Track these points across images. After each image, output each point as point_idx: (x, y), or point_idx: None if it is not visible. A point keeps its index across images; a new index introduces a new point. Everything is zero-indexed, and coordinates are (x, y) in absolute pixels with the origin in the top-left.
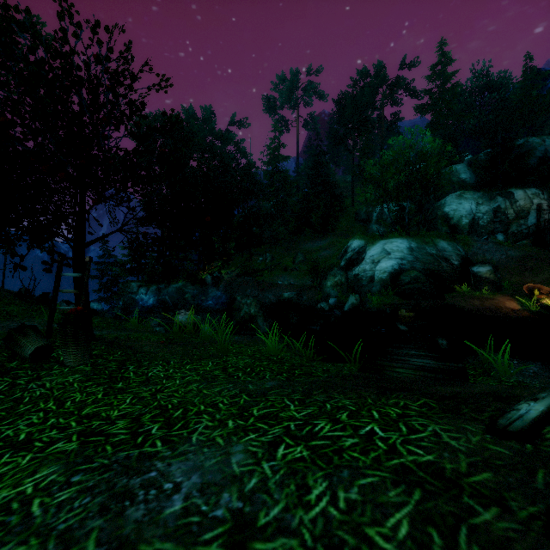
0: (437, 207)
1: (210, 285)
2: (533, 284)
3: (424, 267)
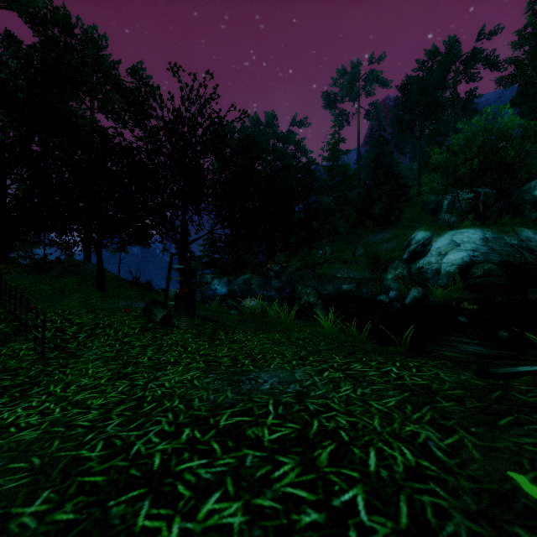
0: (525, 191)
1: (273, 277)
2: None
3: (501, 259)
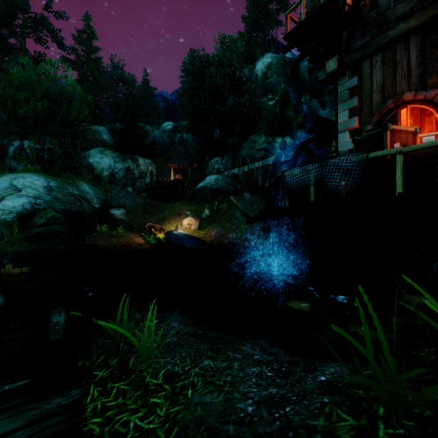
0: (83, 157)
1: None
2: (151, 224)
3: (64, 208)
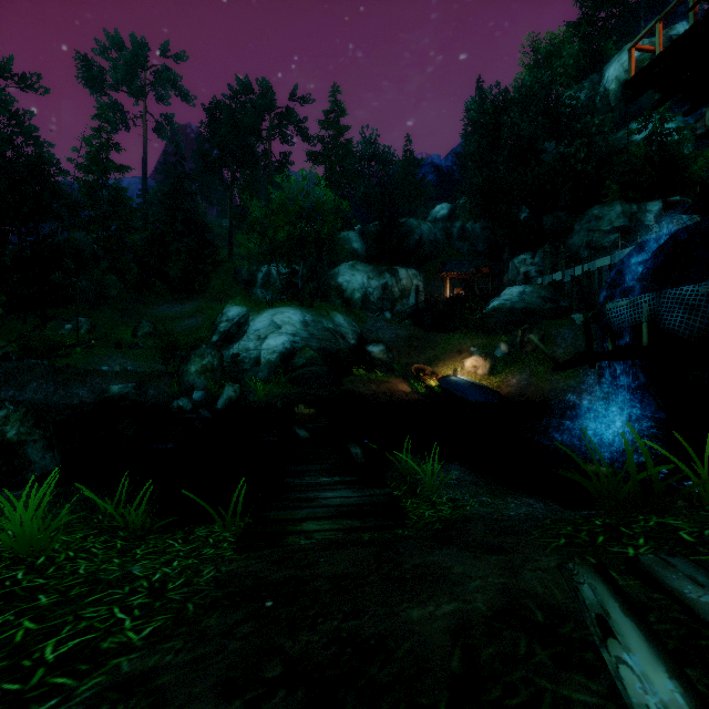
0: (331, 276)
1: None
2: (419, 365)
3: (320, 346)
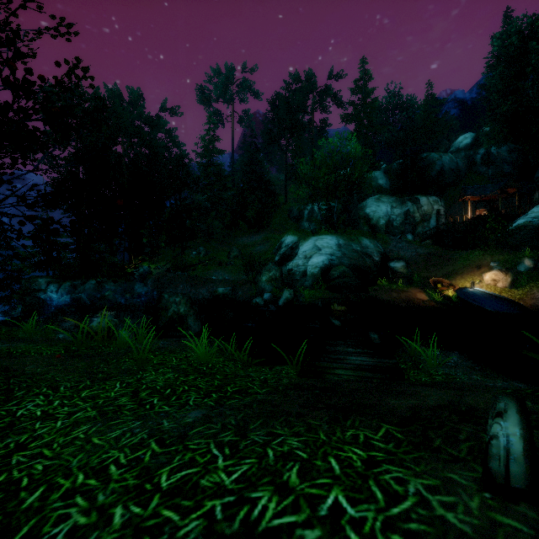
0: (360, 208)
1: (136, 281)
2: (437, 278)
3: (350, 263)
